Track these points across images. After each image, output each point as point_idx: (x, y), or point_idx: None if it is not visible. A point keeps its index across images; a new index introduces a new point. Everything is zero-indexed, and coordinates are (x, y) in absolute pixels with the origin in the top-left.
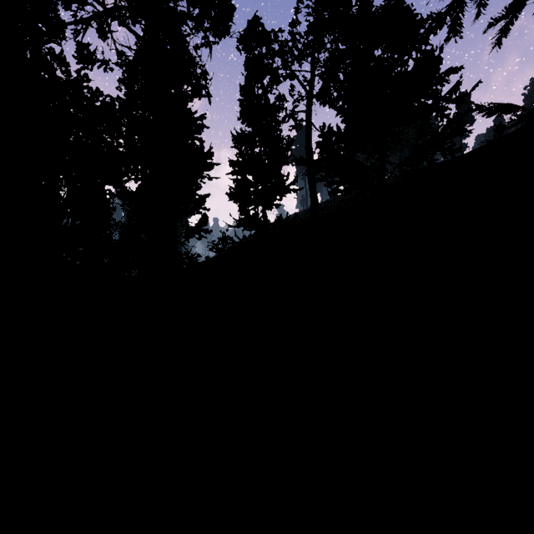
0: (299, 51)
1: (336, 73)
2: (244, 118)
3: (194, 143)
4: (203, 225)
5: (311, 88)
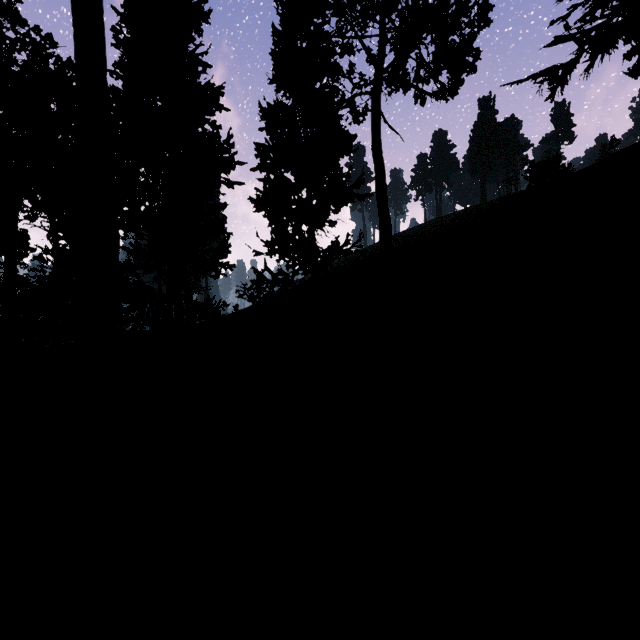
0: (362, 5)
1: (418, 32)
2: (278, 80)
3: (205, 129)
4: (221, 257)
5: (380, 59)
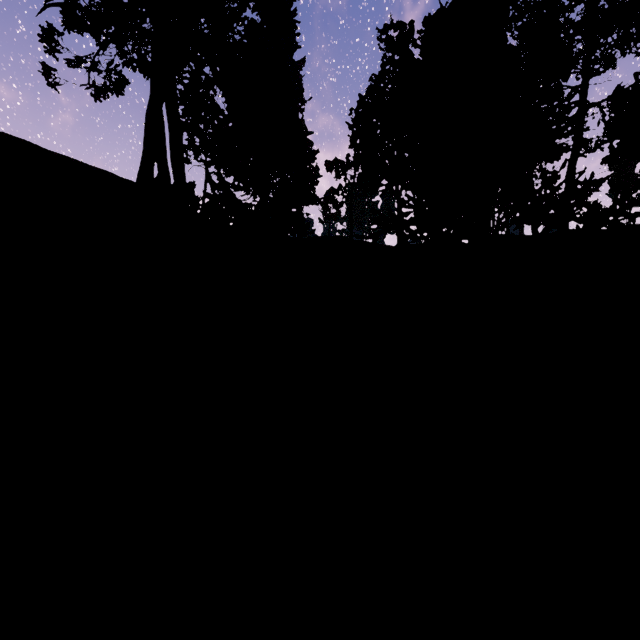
0: None
1: None
2: None
3: None
4: None
5: None
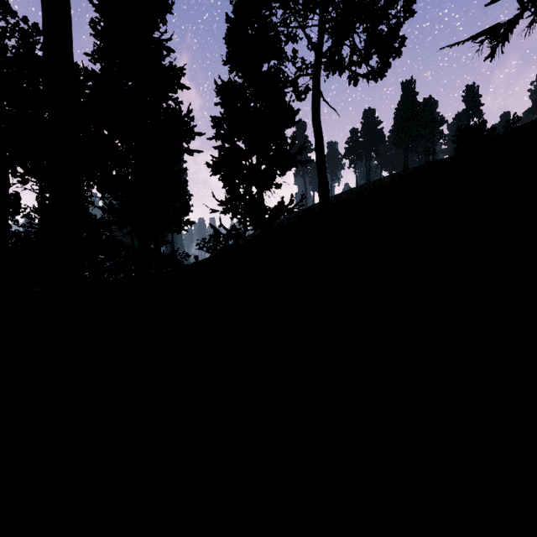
0: None
1: (352, 22)
2: (232, 61)
3: (169, 105)
4: (183, 215)
5: (319, 45)
